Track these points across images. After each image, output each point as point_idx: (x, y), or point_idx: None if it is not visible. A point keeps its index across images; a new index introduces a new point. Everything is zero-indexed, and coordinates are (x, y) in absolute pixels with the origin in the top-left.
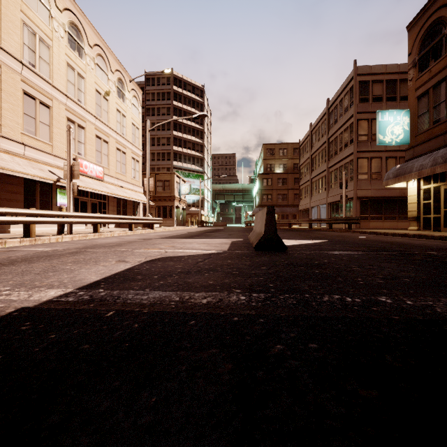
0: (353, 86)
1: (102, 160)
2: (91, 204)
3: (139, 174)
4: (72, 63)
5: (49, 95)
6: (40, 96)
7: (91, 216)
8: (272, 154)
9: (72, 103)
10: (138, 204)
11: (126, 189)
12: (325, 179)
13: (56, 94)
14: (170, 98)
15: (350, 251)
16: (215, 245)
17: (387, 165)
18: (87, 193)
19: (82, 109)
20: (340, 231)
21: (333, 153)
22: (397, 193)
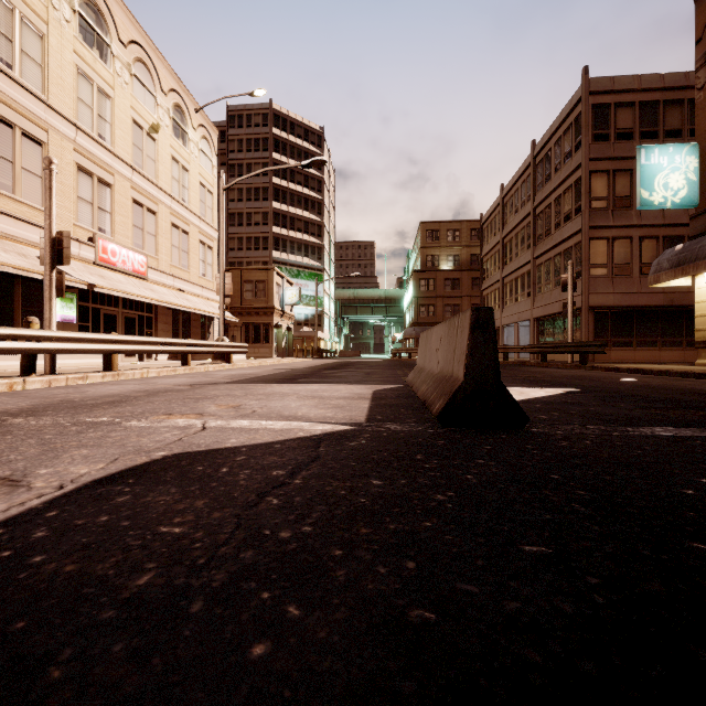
0: (580, 114)
1: (145, 243)
2: (125, 320)
3: (212, 269)
4: (87, 70)
5: (41, 122)
6: (22, 123)
7: (97, 339)
8: (435, 239)
9: (87, 139)
10: (211, 320)
11: (188, 295)
12: (527, 278)
13: (56, 121)
14: (267, 148)
15: (695, 427)
16: (336, 403)
17: (643, 250)
18: (117, 300)
19: (106, 151)
20: (564, 367)
21: (543, 232)
22: (660, 299)
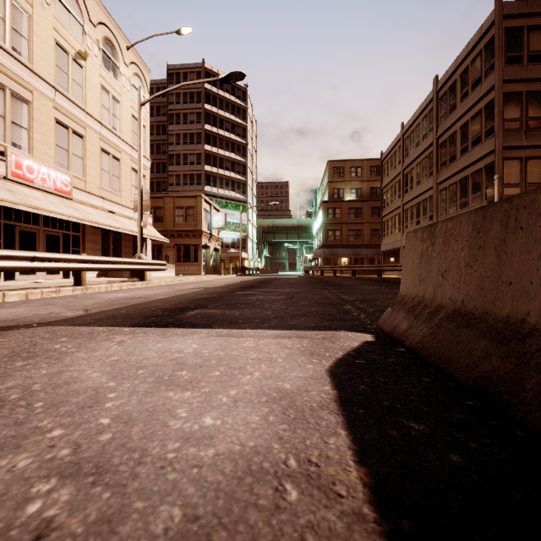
0: (492, 39)
1: (70, 164)
2: (47, 238)
3: None
4: None
5: None
6: None
7: None
8: (340, 175)
9: None
10: (144, 241)
11: (119, 216)
12: (429, 203)
13: None
14: (200, 100)
15: None
16: None
17: None
18: (37, 218)
19: (21, 66)
20: None
21: (447, 159)
22: None
